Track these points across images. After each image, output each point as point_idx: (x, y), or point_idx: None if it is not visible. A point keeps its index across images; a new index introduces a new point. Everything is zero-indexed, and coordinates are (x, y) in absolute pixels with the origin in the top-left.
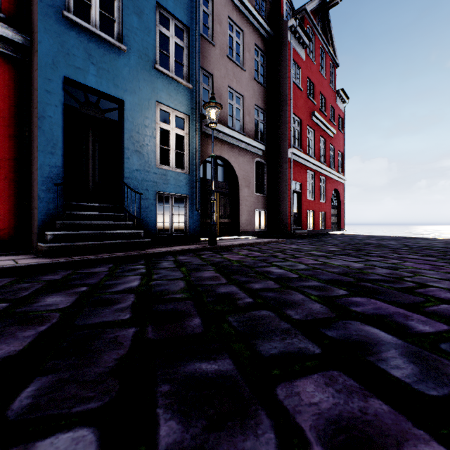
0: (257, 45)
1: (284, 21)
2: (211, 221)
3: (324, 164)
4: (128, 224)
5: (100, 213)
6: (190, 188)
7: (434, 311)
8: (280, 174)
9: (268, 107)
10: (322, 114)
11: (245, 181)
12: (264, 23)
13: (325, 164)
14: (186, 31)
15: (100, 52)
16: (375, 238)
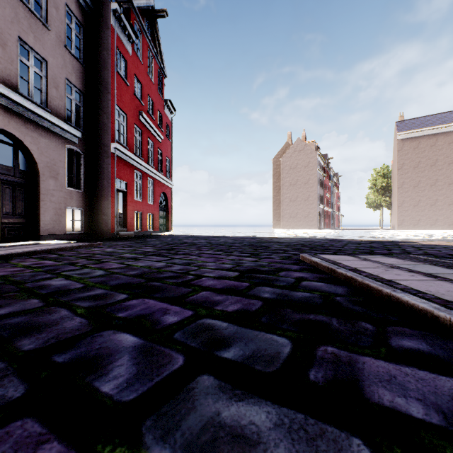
0: (70, 7)
1: None
2: None
3: (152, 166)
4: None
5: None
6: None
7: (192, 299)
8: (102, 169)
9: (86, 89)
10: (150, 117)
11: (51, 171)
12: None
13: (153, 167)
14: None
15: None
16: (193, 237)
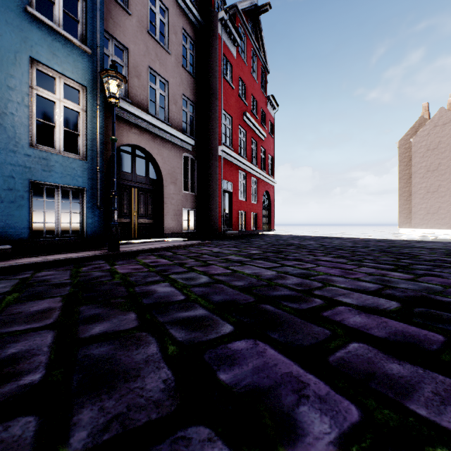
0: (186, 30)
1: (214, 12)
2: (112, 221)
3: (256, 165)
4: None
5: None
6: (88, 179)
7: (341, 361)
8: (211, 171)
9: (198, 100)
10: (254, 117)
11: (171, 177)
12: (193, 8)
13: (256, 166)
14: None
15: None
16: (298, 238)
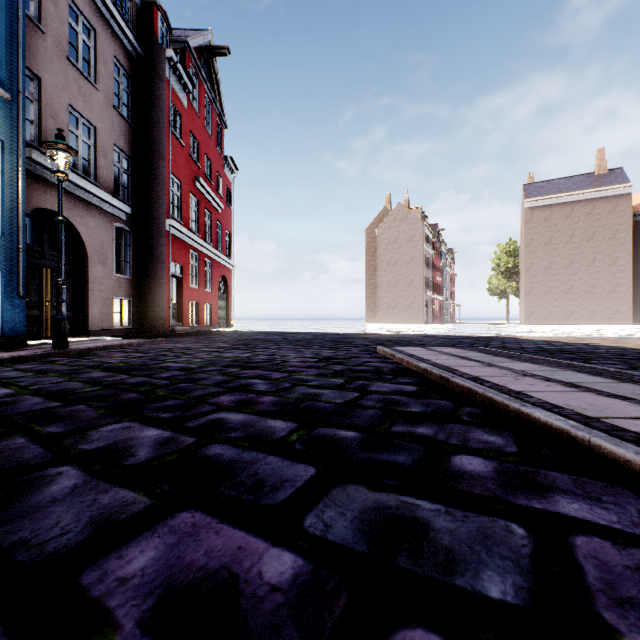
0: (119, 59)
1: (160, 45)
2: (60, 315)
3: (211, 244)
4: None
5: None
6: (5, 259)
7: (286, 370)
8: (154, 250)
9: (135, 153)
10: (208, 182)
11: (99, 255)
12: (130, 33)
13: (211, 245)
14: None
15: None
16: (263, 333)
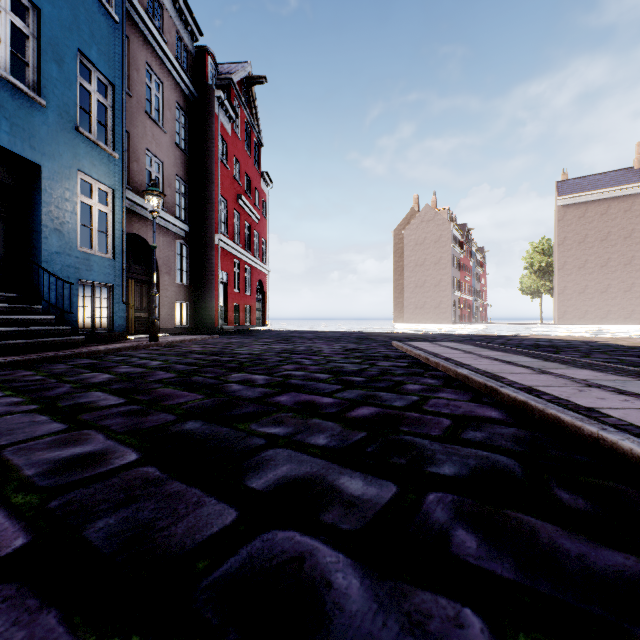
0: (179, 103)
1: (211, 87)
2: (154, 316)
3: (250, 252)
4: (51, 319)
5: (13, 305)
6: (115, 276)
7: (321, 355)
8: (206, 261)
9: (191, 180)
10: (248, 197)
11: (166, 267)
12: (188, 81)
13: (250, 253)
14: (110, 88)
15: (14, 104)
16: (297, 332)
